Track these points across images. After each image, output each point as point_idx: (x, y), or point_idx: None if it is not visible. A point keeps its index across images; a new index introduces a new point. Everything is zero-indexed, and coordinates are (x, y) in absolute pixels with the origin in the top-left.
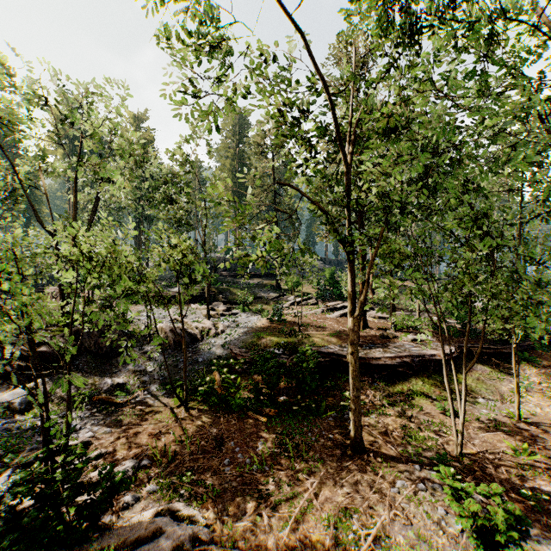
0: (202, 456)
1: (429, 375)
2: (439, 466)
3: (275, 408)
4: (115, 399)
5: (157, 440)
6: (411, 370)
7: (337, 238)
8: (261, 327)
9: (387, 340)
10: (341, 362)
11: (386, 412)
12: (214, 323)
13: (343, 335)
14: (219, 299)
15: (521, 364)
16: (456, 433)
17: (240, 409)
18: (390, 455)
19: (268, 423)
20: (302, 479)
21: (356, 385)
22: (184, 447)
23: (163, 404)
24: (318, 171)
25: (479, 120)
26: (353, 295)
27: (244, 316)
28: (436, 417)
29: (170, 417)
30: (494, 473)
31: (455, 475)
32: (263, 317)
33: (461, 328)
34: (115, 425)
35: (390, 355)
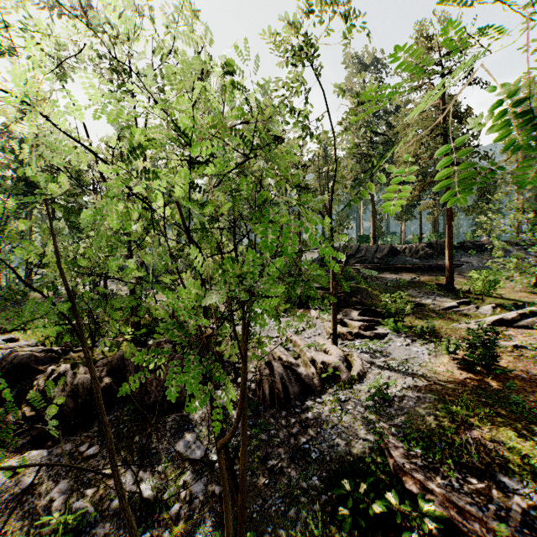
0: None
1: None
2: None
3: None
4: None
5: None
6: None
7: None
8: (445, 379)
9: None
10: None
11: None
12: (345, 352)
13: None
14: (351, 303)
15: None
16: None
17: None
18: None
19: None
20: None
21: None
22: None
23: None
24: None
25: None
26: None
27: (398, 341)
28: None
29: None
30: None
31: None
32: (445, 353)
33: None
34: None
35: None
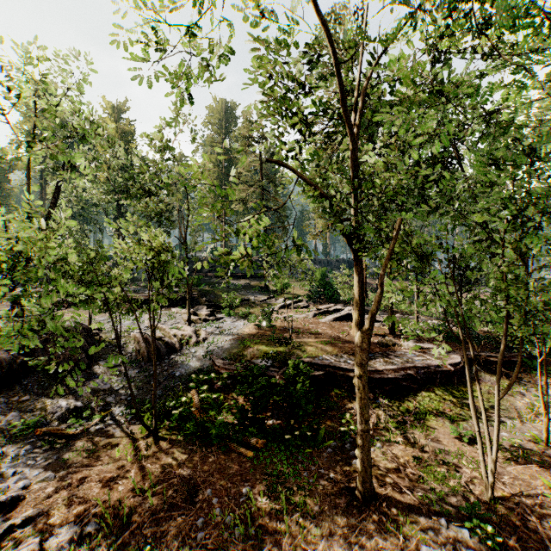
0: (169, 514)
1: (435, 389)
2: (472, 522)
3: (263, 436)
4: (67, 430)
5: (112, 489)
6: (416, 384)
7: (343, 232)
8: (247, 334)
9: (387, 348)
10: (338, 376)
11: (394, 440)
12: (196, 329)
13: (339, 342)
14: (202, 302)
15: (531, 374)
16: (486, 473)
17: (221, 440)
18: (407, 504)
19: (254, 459)
20: (299, 547)
21: (365, 416)
22: (146, 499)
23: (127, 433)
24: (315, 154)
25: (505, 94)
26: (361, 304)
27: (229, 321)
28: (451, 443)
29: (134, 454)
30: (541, 530)
31: (491, 533)
32: (249, 322)
33: (464, 333)
34: (62, 467)
35: (392, 366)
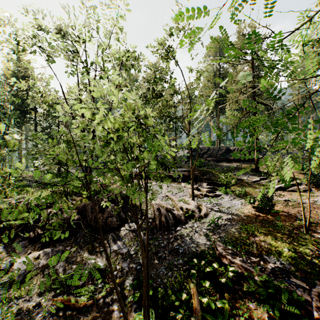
0: None
1: None
2: None
3: None
4: (80, 300)
5: None
6: None
7: None
8: (247, 216)
9: None
10: None
11: None
12: (198, 204)
13: None
14: (203, 179)
15: None
16: None
17: None
18: None
19: None
20: None
21: None
22: None
23: None
24: None
25: None
26: None
27: (226, 198)
28: None
29: None
30: None
31: None
32: (248, 203)
33: None
34: None
35: None
